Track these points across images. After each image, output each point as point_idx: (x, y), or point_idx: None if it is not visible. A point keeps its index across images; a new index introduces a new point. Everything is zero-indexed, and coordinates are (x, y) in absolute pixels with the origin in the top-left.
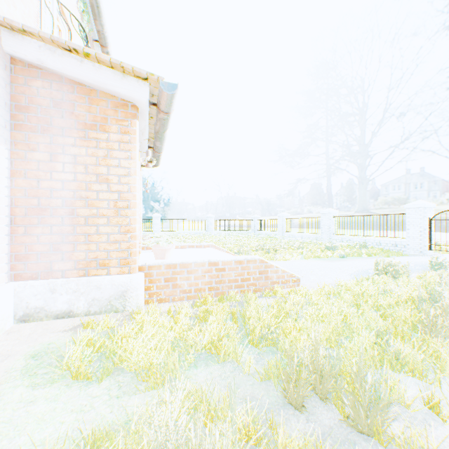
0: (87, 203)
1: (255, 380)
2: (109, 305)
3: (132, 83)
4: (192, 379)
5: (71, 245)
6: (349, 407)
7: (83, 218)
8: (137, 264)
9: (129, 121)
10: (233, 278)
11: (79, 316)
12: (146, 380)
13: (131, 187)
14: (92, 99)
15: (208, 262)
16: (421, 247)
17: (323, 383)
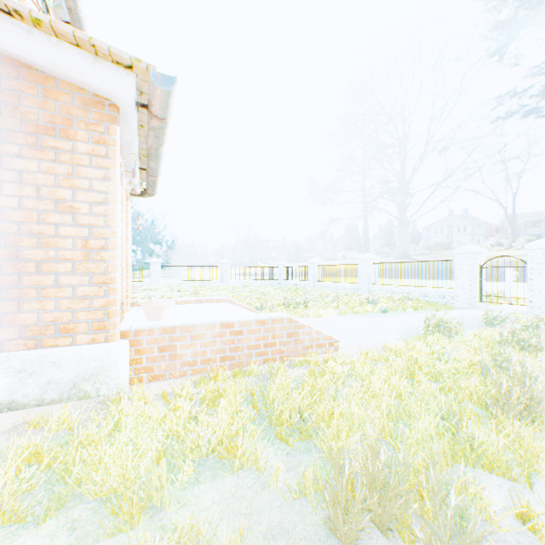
0: (40, 242)
1: (285, 499)
2: (74, 389)
3: (110, 71)
4: (191, 504)
5: (13, 303)
6: (423, 540)
7: (34, 263)
8: (118, 328)
9: (106, 127)
10: (254, 343)
11: (26, 407)
12: (118, 514)
13: (109, 220)
14: (48, 91)
15: (220, 322)
16: (471, 298)
17: (382, 502)
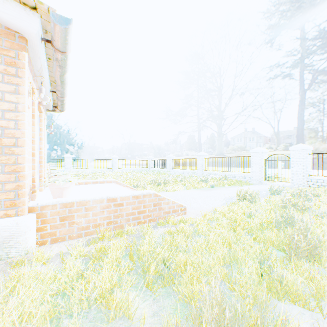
0: None
1: None
2: None
3: (18, 9)
4: None
5: None
6: None
7: None
8: (26, 205)
9: (16, 53)
10: (131, 211)
11: None
12: None
13: (19, 124)
14: None
15: (107, 198)
16: (260, 178)
17: None
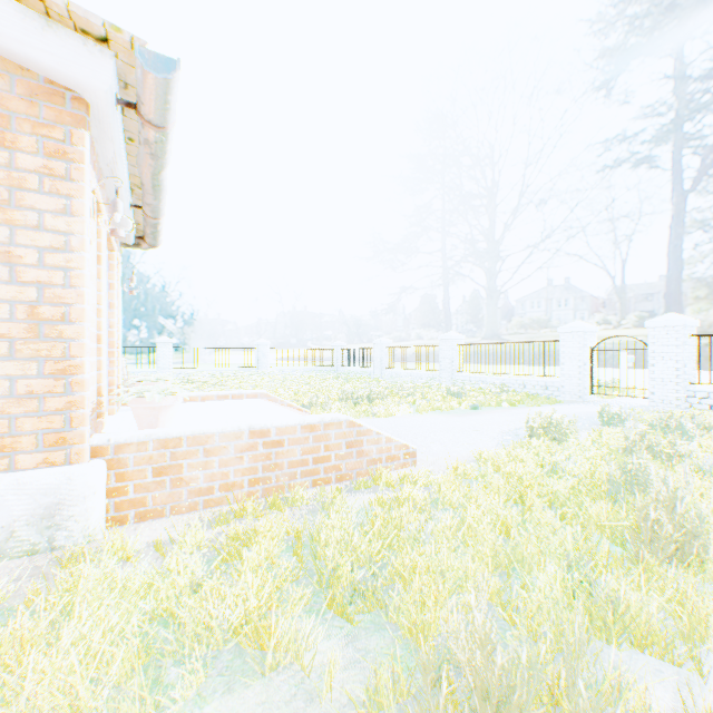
0: None
1: None
2: (10, 541)
3: (72, 43)
4: None
5: None
6: None
7: None
8: (87, 442)
9: (67, 132)
10: (299, 458)
11: None
12: None
13: (72, 276)
14: None
15: (249, 430)
16: (580, 390)
17: None
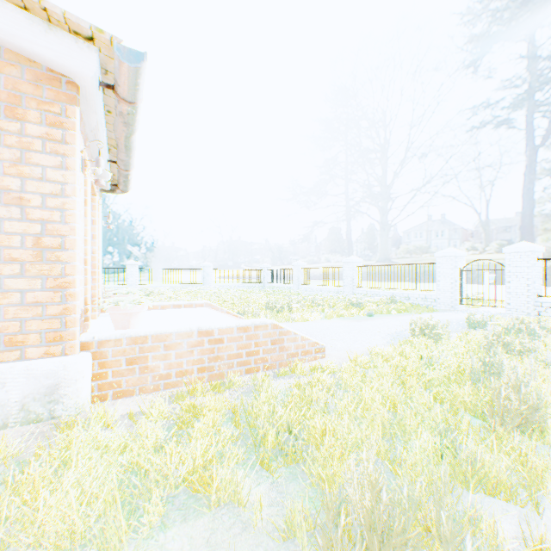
0: None
1: (269, 543)
2: (21, 412)
3: (67, 42)
4: None
5: None
6: None
7: None
8: (77, 339)
9: (63, 107)
10: (236, 352)
11: None
12: None
13: (67, 215)
14: None
15: (198, 330)
16: (452, 301)
17: (384, 546)
